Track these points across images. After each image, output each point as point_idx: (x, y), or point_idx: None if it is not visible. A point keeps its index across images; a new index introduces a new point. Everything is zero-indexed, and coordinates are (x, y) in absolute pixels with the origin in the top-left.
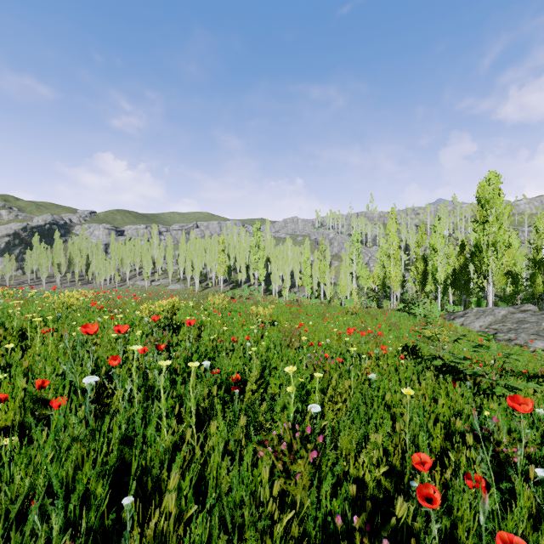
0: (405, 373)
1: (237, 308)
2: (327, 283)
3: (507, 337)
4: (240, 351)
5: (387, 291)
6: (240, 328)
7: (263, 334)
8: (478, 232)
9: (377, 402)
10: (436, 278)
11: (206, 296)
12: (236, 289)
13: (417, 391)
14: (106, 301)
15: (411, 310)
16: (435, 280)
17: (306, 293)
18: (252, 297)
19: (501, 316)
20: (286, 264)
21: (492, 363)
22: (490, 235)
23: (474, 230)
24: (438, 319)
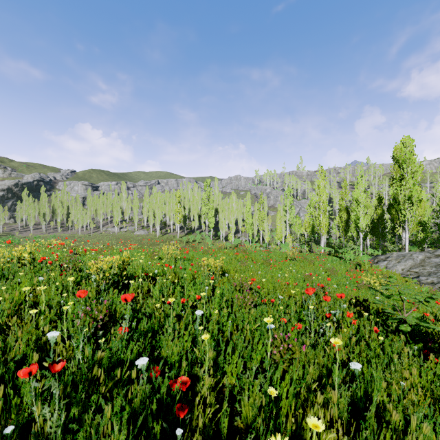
0: (372, 342)
1: (190, 256)
2: (265, 230)
3: (430, 280)
4: (190, 315)
5: (314, 236)
6: (191, 281)
7: (214, 286)
8: (396, 187)
9: (363, 402)
10: (359, 226)
11: (165, 240)
12: (190, 234)
13: (409, 383)
14: (72, 249)
15: (340, 254)
16: (358, 228)
17: (248, 238)
18: (204, 242)
19: (420, 260)
20: (232, 214)
21: (437, 314)
22: (407, 190)
23: (391, 186)
24: (364, 262)
